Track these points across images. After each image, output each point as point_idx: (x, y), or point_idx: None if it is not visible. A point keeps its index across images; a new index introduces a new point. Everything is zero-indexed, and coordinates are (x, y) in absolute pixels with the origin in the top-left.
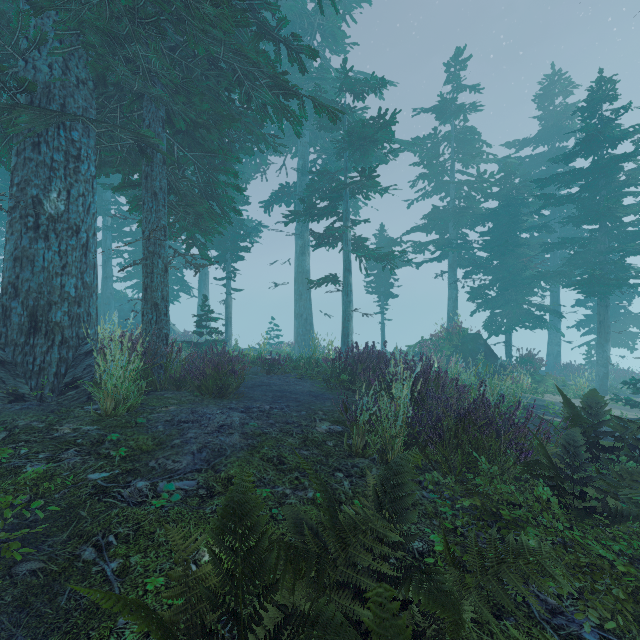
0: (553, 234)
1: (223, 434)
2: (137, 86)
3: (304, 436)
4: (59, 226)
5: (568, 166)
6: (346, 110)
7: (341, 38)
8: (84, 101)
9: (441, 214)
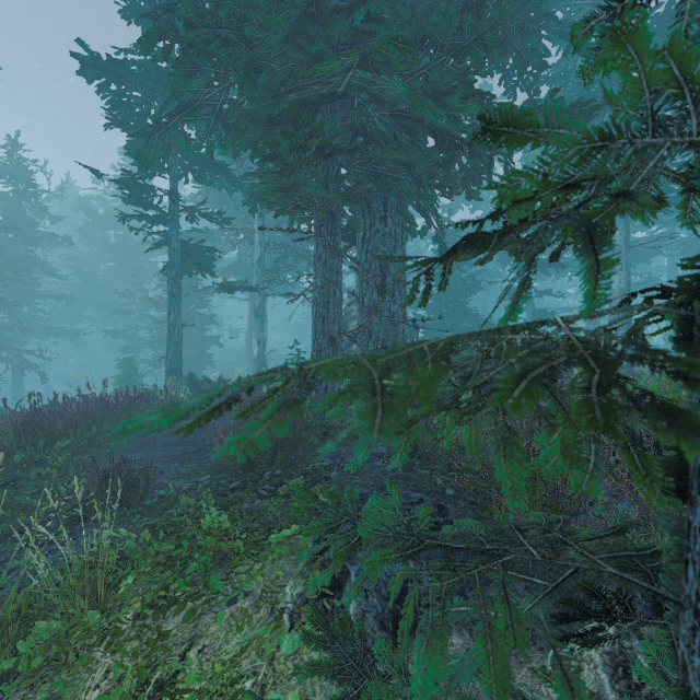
0: None
1: None
2: None
3: None
4: None
5: None
6: None
7: None
8: None
9: None
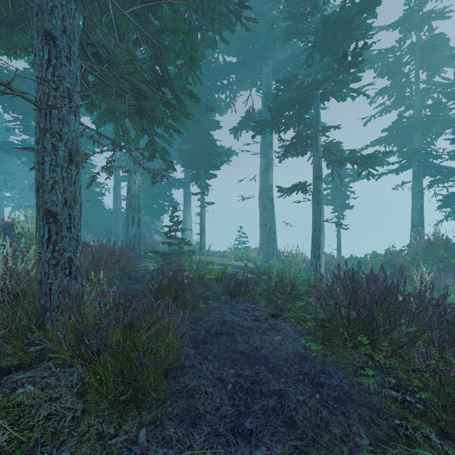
0: None
1: None
2: None
3: None
4: None
5: None
6: (318, 5)
7: None
8: None
9: (404, 125)
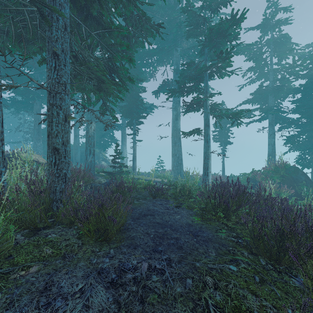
0: None
1: None
2: None
3: None
4: None
5: None
6: (206, 19)
7: None
8: None
9: (263, 91)
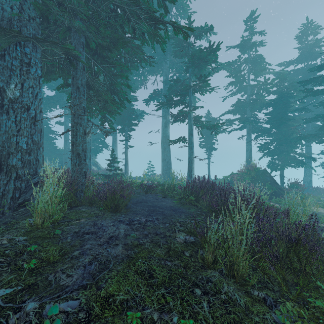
0: (307, 113)
1: (110, 246)
2: (67, 22)
3: (168, 246)
4: (15, 105)
5: (316, 75)
6: (190, 44)
7: (186, 9)
8: (33, 30)
9: (242, 103)
